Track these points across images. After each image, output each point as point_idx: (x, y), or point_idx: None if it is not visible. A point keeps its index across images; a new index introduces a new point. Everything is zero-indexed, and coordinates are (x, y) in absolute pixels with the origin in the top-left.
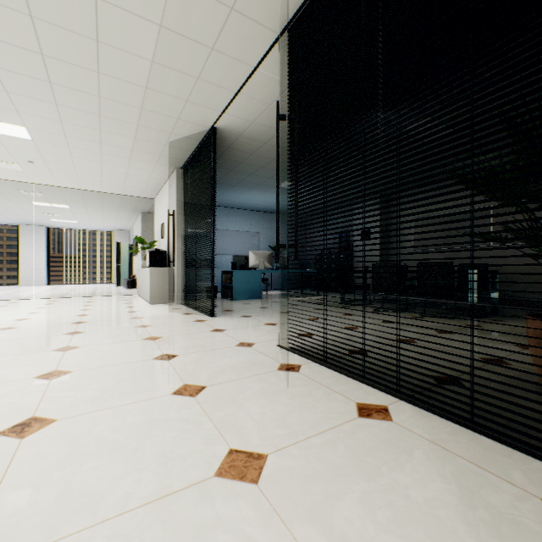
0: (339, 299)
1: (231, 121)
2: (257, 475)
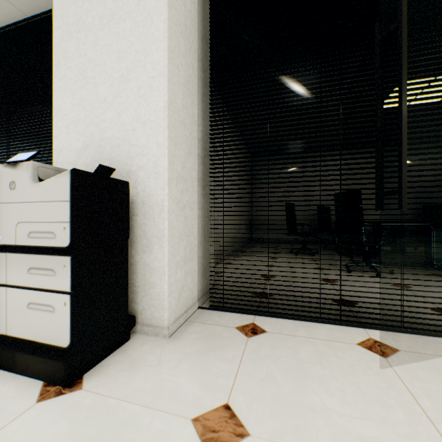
0: None
1: None
2: None
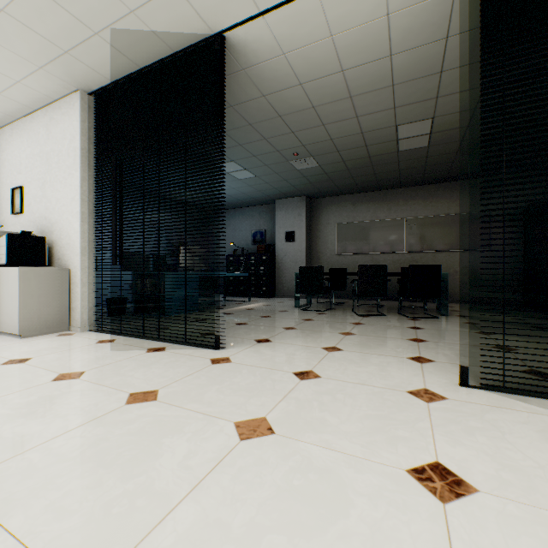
0: (285, 305)
1: (257, 37)
2: None
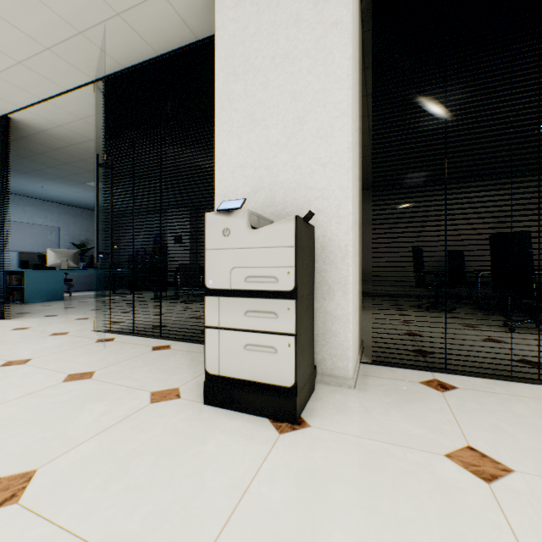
0: (153, 296)
1: (33, 118)
2: (90, 377)
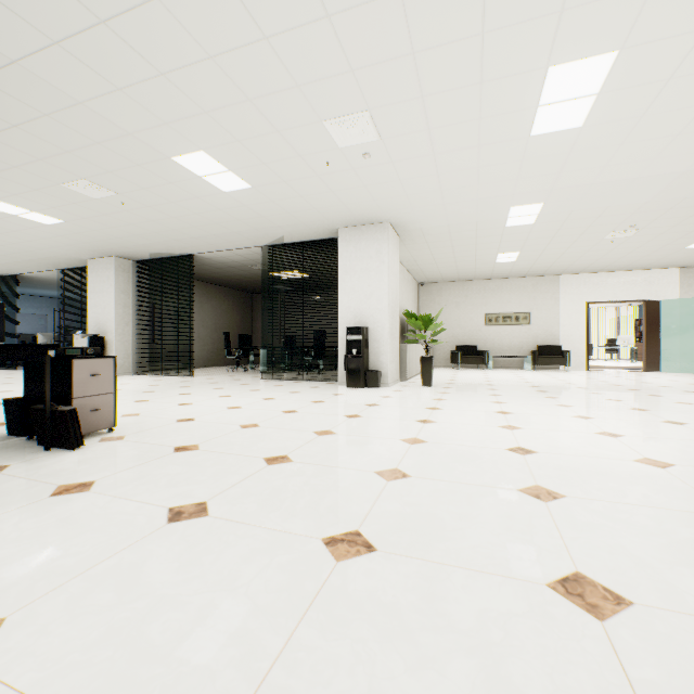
0: None
1: (31, 275)
2: None
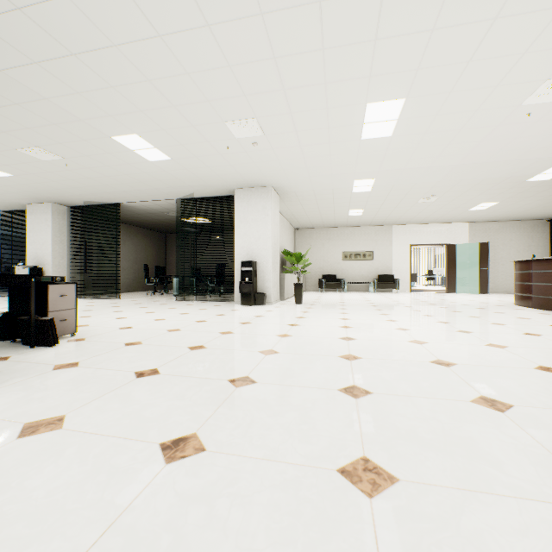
0: None
1: None
2: None
